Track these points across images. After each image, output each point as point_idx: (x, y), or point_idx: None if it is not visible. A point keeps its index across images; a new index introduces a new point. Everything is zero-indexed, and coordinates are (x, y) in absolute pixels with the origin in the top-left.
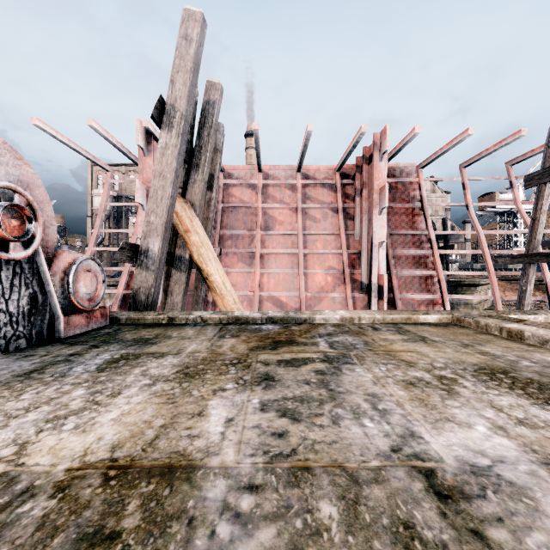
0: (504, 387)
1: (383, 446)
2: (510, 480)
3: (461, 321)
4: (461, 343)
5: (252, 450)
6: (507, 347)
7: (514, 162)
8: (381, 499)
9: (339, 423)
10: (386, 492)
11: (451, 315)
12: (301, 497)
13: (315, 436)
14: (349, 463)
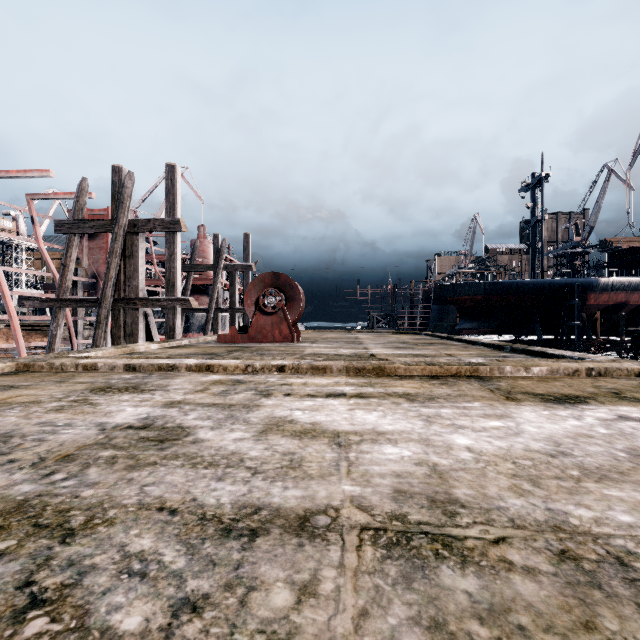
0: (118, 393)
1: (95, 432)
2: (159, 415)
3: (32, 366)
4: (54, 381)
5: (6, 474)
6: (92, 376)
7: (37, 198)
8: (123, 440)
9: (46, 440)
10: (122, 438)
11: (16, 363)
12: (86, 459)
13: (43, 449)
14: (89, 443)
